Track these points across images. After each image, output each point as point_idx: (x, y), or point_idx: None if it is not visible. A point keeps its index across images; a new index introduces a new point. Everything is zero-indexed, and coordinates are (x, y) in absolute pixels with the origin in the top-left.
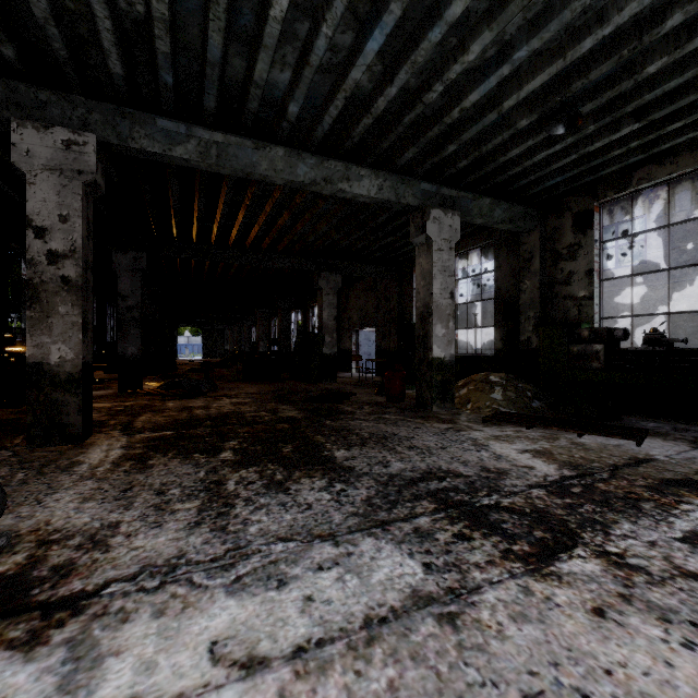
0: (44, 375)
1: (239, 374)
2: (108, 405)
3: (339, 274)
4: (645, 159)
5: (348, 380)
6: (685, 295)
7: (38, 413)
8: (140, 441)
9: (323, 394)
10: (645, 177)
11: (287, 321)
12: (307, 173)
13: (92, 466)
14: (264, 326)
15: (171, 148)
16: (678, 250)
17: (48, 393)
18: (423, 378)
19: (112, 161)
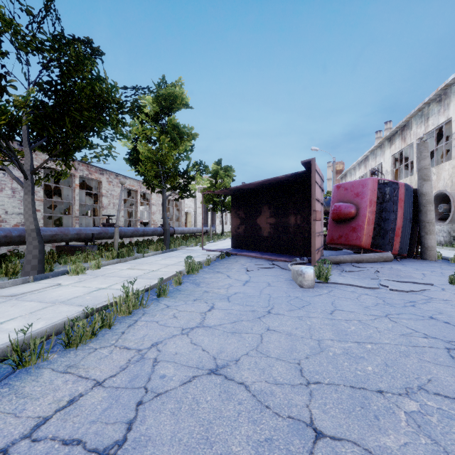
0: None
1: None
2: None
3: None
4: None
5: None
6: None
7: None
8: None
9: None
10: None
11: None
12: None
13: None
14: None
15: None
16: None
17: None
18: None
19: None
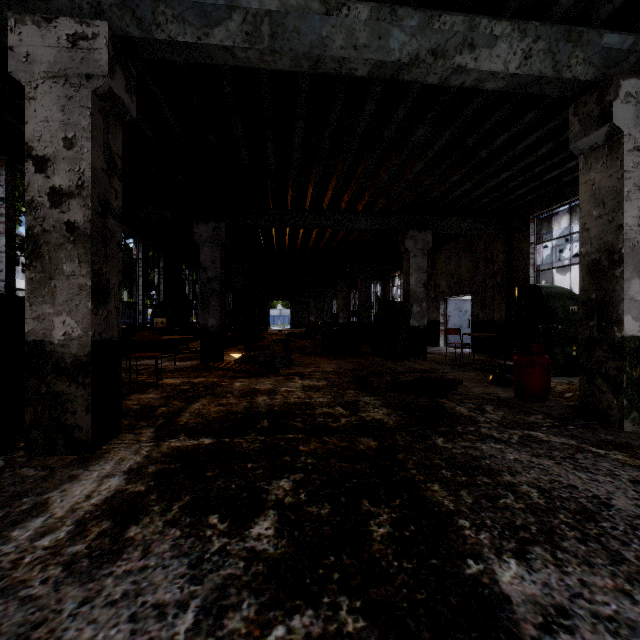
0: (45, 358)
1: (318, 346)
2: (178, 381)
3: (429, 231)
4: None
5: (439, 357)
6: None
7: (39, 410)
8: (160, 457)
9: (416, 380)
10: None
11: (366, 291)
12: (404, 46)
13: (43, 526)
14: (343, 298)
15: (208, 33)
16: None
17: (51, 382)
18: (598, 371)
19: (168, 103)
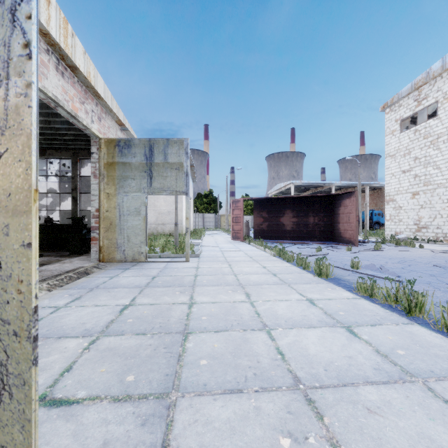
0: None
1: None
2: None
3: None
4: (51, 147)
5: None
6: (89, 200)
7: None
8: None
9: None
10: (51, 154)
11: None
12: None
13: None
14: None
15: None
16: (87, 179)
17: None
18: None
19: None
